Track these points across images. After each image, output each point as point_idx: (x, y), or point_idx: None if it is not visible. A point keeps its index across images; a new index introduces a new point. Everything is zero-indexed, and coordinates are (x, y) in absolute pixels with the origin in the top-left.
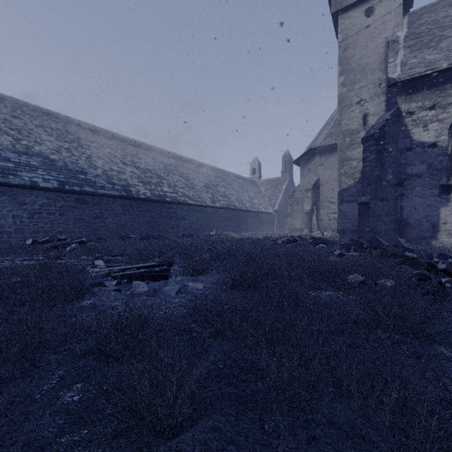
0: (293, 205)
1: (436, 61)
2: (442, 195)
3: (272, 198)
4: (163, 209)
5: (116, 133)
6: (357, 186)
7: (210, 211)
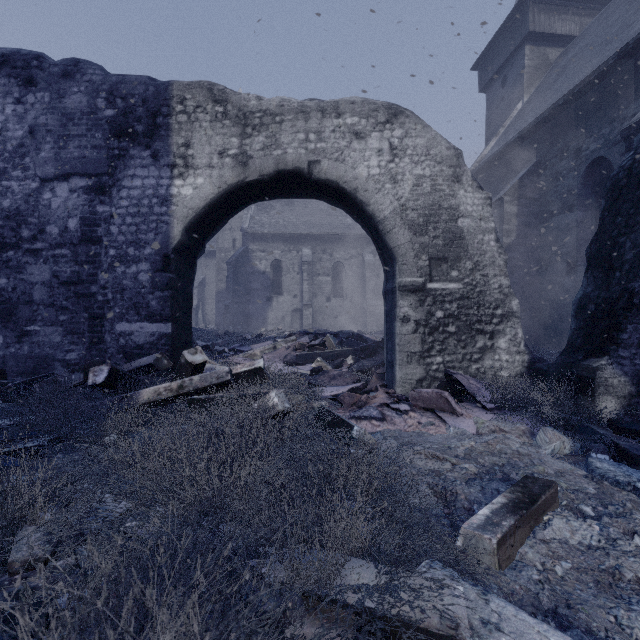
0: None
1: (266, 224)
2: (268, 302)
3: None
4: None
5: None
6: None
7: None
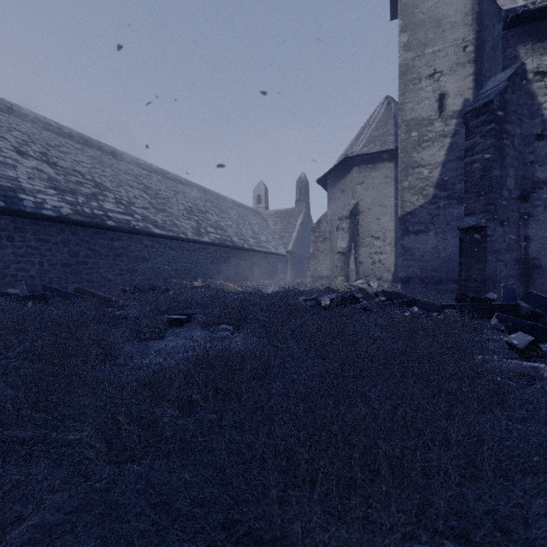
0: (318, 242)
1: None
2: None
3: (285, 234)
4: (100, 240)
5: (17, 106)
6: (430, 208)
7: (194, 248)
